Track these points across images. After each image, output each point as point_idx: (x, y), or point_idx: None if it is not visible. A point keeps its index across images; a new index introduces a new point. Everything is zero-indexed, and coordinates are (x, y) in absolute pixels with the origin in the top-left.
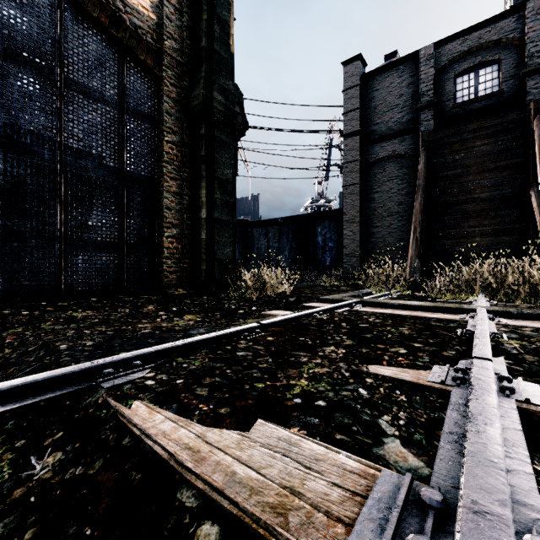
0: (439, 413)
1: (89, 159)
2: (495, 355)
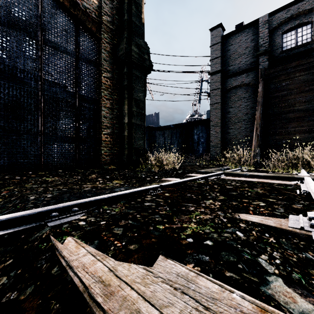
0: (305, 254)
1: (58, 87)
2: None
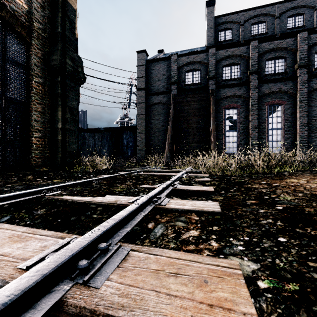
0: None
1: None
2: (177, 181)
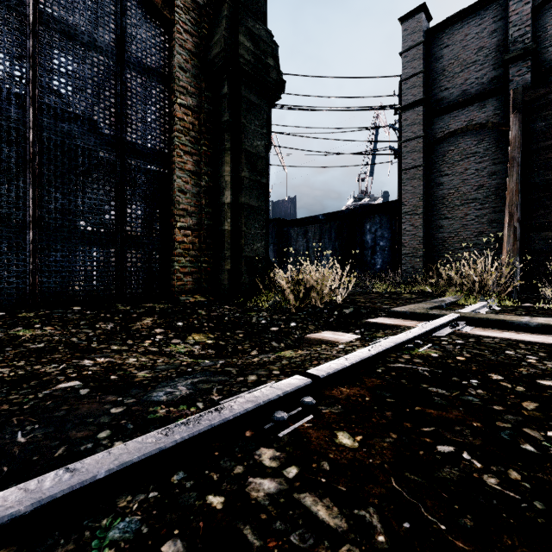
0: None
1: (75, 122)
2: None
